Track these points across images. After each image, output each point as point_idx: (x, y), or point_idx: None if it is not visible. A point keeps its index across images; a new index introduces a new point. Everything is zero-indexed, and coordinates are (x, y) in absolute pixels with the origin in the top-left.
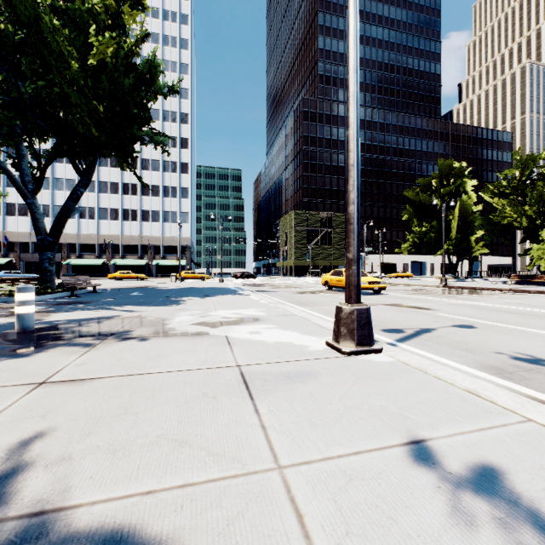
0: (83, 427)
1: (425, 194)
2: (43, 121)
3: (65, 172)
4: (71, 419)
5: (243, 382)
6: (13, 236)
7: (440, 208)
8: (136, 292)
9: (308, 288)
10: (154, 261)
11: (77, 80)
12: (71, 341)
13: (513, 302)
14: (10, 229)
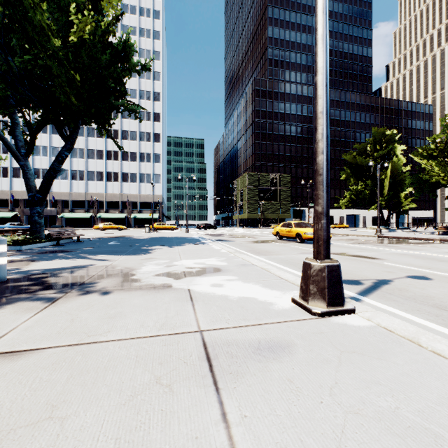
0: None
1: (360, 157)
2: (31, 92)
3: (60, 142)
4: None
5: (206, 359)
6: (18, 194)
7: (374, 169)
8: (114, 241)
9: (261, 237)
10: (132, 215)
11: (56, 52)
12: (33, 295)
13: None
14: (16, 189)
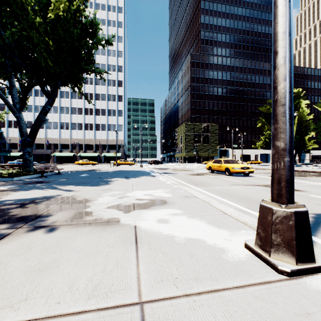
0: None
1: None
2: (20, 59)
3: None
4: None
5: None
6: None
7: None
8: (85, 174)
9: (197, 171)
10: (102, 154)
11: (34, 23)
12: None
13: None
14: None
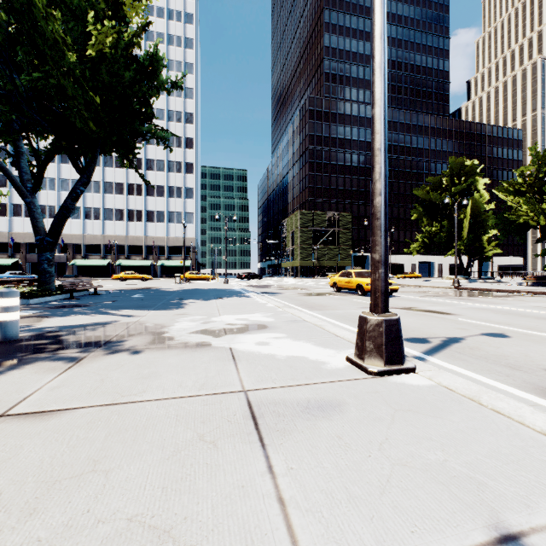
0: (29, 499)
1: (435, 193)
2: (40, 116)
3: (71, 173)
4: (16, 481)
5: (251, 417)
6: (19, 237)
7: (451, 207)
8: (138, 294)
9: (315, 289)
10: (159, 262)
11: (72, 70)
12: (53, 354)
13: (538, 306)
14: (16, 230)
